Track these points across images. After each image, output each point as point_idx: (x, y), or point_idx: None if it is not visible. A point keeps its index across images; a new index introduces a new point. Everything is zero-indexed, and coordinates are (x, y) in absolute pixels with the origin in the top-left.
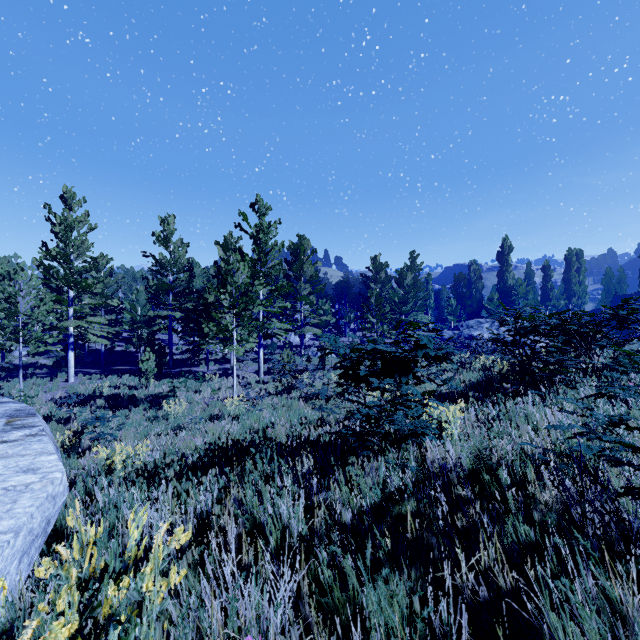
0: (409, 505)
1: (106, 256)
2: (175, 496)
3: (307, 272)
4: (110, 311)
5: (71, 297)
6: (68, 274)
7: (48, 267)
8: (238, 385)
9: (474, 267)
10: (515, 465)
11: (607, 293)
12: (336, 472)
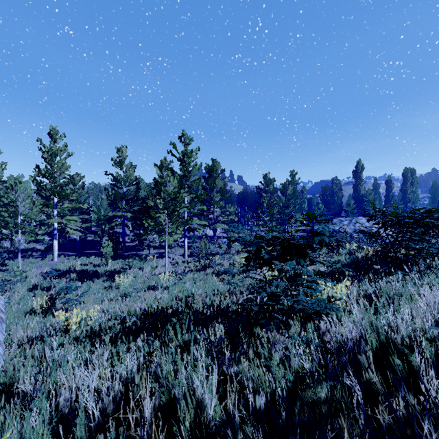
0: (322, 390)
1: (79, 174)
2: (110, 357)
3: (218, 185)
4: (83, 212)
5: (55, 202)
6: (53, 186)
7: (39, 182)
8: (170, 264)
9: (336, 182)
10: (426, 349)
11: (433, 199)
12: (245, 344)
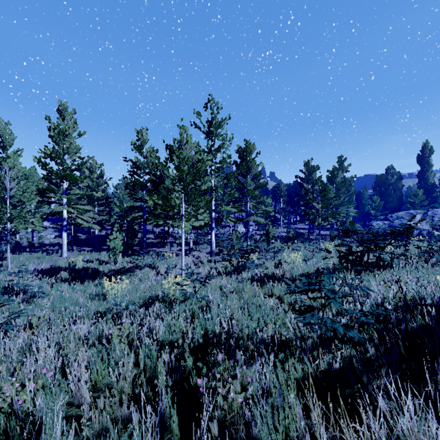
0: None
1: (92, 157)
2: None
3: (252, 170)
4: (102, 204)
5: (64, 189)
6: (59, 169)
7: (45, 164)
8: (192, 263)
9: (391, 171)
10: None
11: None
12: None
